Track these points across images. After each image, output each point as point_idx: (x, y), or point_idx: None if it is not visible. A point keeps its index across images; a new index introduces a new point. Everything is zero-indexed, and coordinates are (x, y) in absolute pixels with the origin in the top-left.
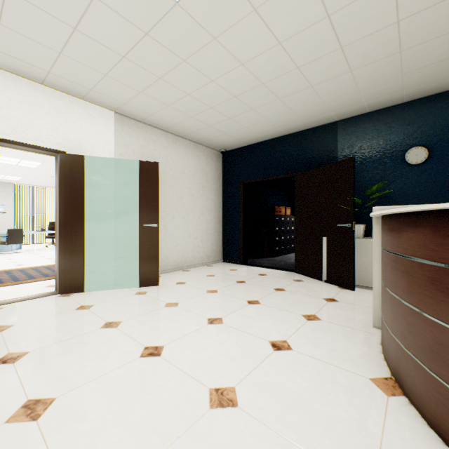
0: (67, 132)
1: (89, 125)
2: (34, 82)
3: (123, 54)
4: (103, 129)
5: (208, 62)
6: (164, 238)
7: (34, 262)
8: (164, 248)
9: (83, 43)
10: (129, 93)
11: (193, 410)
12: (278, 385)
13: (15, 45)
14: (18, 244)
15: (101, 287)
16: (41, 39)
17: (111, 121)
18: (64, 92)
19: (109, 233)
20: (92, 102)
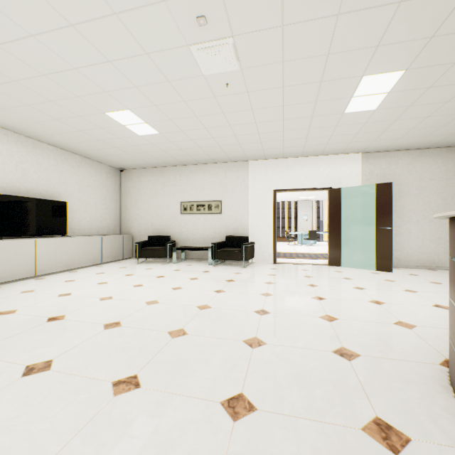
0: (332, 176)
1: (344, 168)
2: (317, 156)
3: (355, 133)
4: (353, 167)
5: (414, 113)
6: (406, 239)
7: (321, 251)
8: (406, 247)
9: (335, 138)
10: (366, 143)
11: (360, 300)
12: (410, 309)
13: (309, 149)
14: (313, 240)
15: (351, 267)
16: (318, 144)
17: (359, 159)
18: (331, 155)
19: (357, 233)
20: (346, 153)
